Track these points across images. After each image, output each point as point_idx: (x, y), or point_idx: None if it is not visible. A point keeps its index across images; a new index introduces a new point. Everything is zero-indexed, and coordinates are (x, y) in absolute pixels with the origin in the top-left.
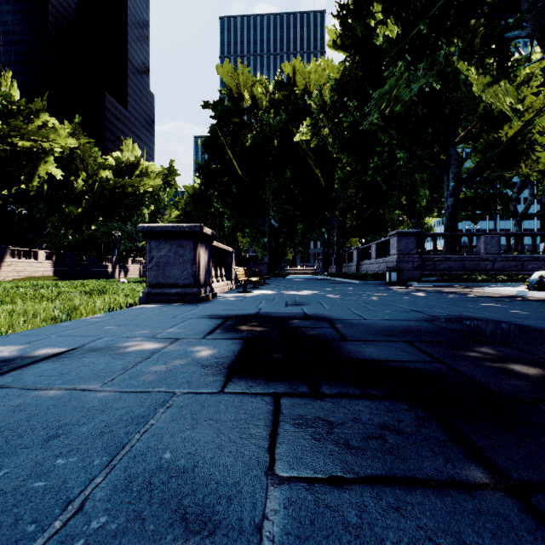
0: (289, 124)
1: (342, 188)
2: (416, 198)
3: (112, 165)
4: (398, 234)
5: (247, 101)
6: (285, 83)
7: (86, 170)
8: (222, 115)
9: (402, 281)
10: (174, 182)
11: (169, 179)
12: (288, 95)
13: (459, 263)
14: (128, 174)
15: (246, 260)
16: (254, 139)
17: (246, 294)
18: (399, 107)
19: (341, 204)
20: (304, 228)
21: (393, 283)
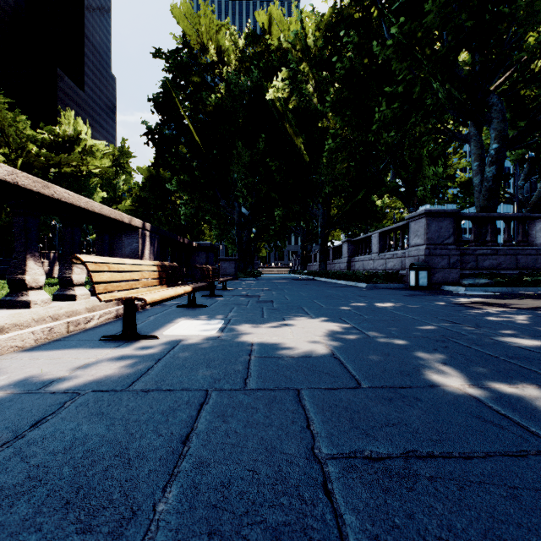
0: (262, 81)
1: (328, 167)
2: (420, 179)
3: (45, 138)
4: (427, 214)
5: (210, 56)
6: (258, 35)
7: (7, 142)
8: (178, 71)
9: (433, 284)
10: (129, 165)
11: (121, 160)
12: (261, 52)
13: (511, 258)
14: (65, 151)
15: (194, 251)
16: (218, 101)
17: (116, 351)
18: (433, 19)
19: (327, 187)
20: (282, 216)
21: (422, 287)
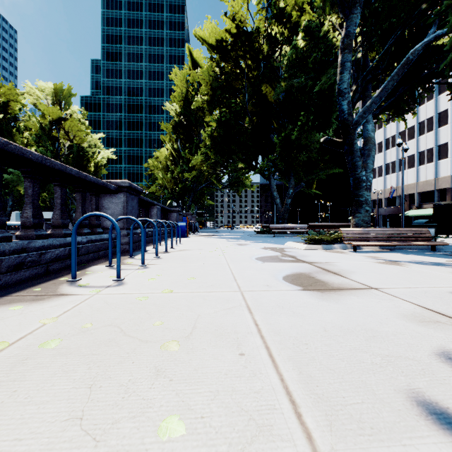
0: None
1: None
2: None
3: None
4: None
5: None
6: None
7: None
8: None
9: None
10: None
11: None
12: None
13: None
14: None
15: None
16: None
17: None
18: None
19: None
20: None
21: None
